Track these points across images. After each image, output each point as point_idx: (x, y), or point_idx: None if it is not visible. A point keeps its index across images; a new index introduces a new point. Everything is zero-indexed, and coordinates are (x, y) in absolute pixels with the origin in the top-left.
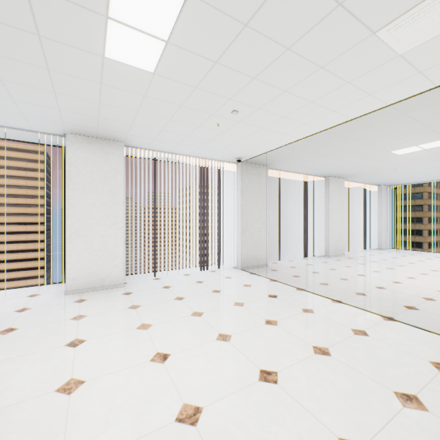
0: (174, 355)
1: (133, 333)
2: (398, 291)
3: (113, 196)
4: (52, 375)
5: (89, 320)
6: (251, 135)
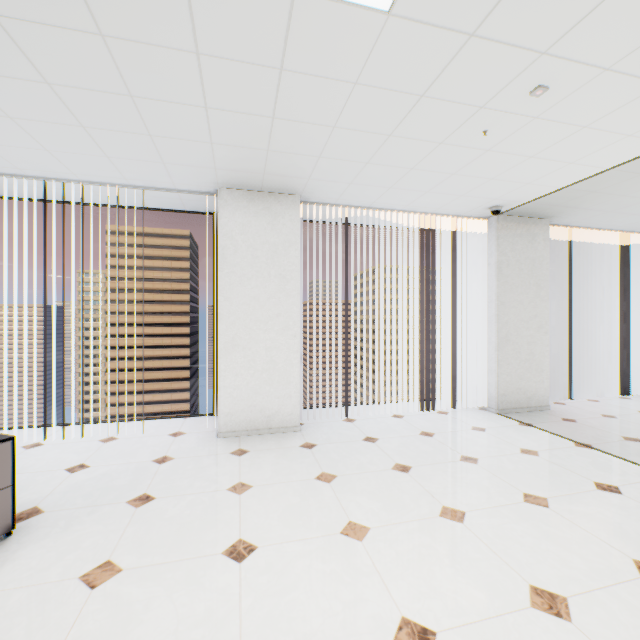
0: (446, 639)
1: (337, 546)
2: None
3: (283, 283)
4: (205, 634)
5: (256, 496)
6: (549, 148)
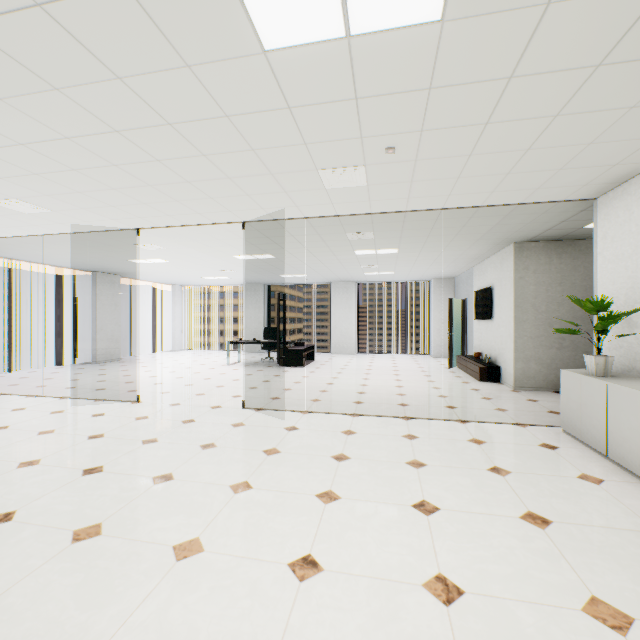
0: None
1: None
2: (115, 381)
3: None
4: None
5: None
6: None
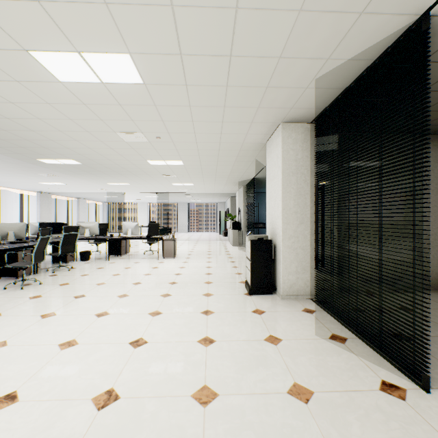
0: None
1: None
2: None
3: None
4: None
5: None
6: (58, 190)
